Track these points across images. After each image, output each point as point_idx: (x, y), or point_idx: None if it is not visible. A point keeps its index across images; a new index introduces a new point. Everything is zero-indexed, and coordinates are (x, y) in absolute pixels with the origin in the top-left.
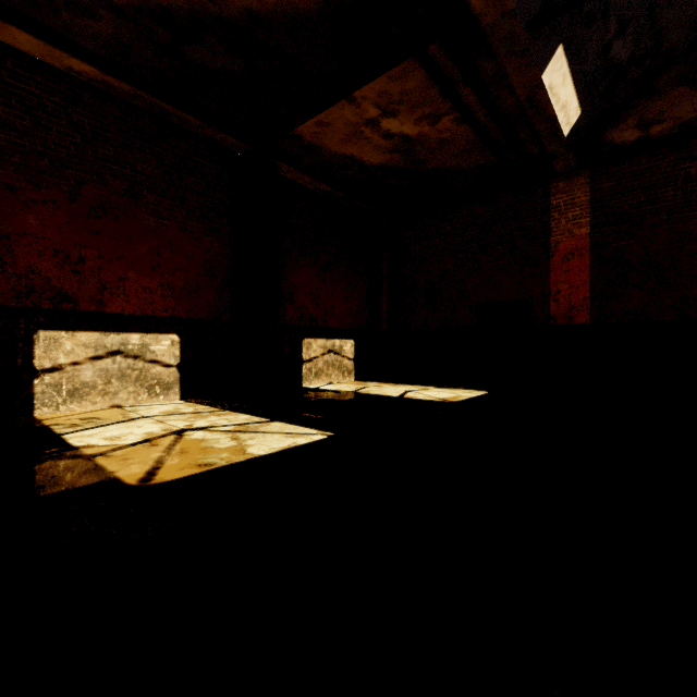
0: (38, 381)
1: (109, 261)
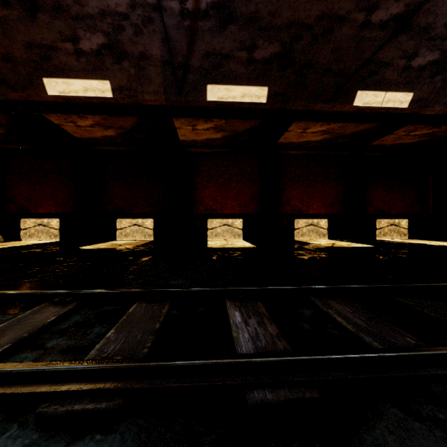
0: (295, 231)
1: (309, 200)
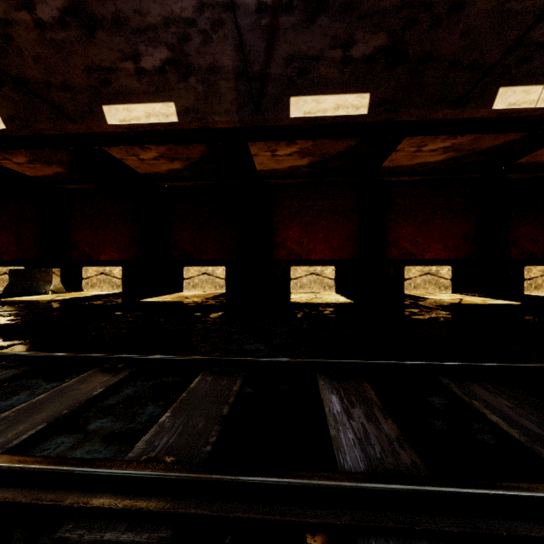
0: (405, 282)
1: (425, 241)
